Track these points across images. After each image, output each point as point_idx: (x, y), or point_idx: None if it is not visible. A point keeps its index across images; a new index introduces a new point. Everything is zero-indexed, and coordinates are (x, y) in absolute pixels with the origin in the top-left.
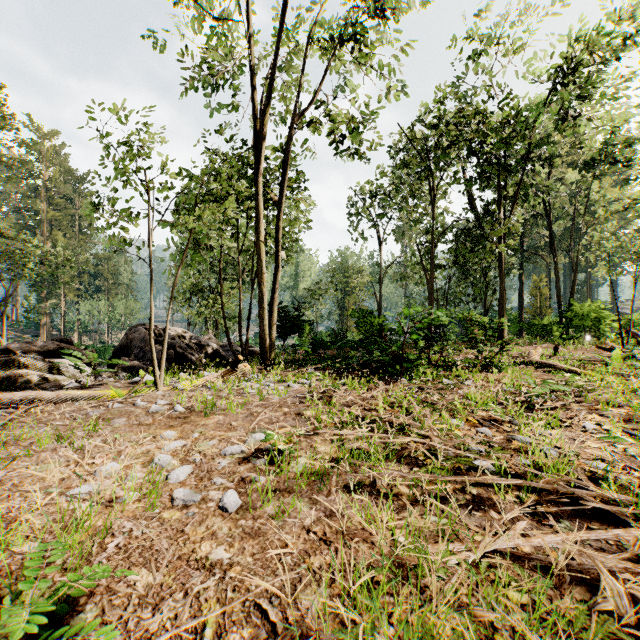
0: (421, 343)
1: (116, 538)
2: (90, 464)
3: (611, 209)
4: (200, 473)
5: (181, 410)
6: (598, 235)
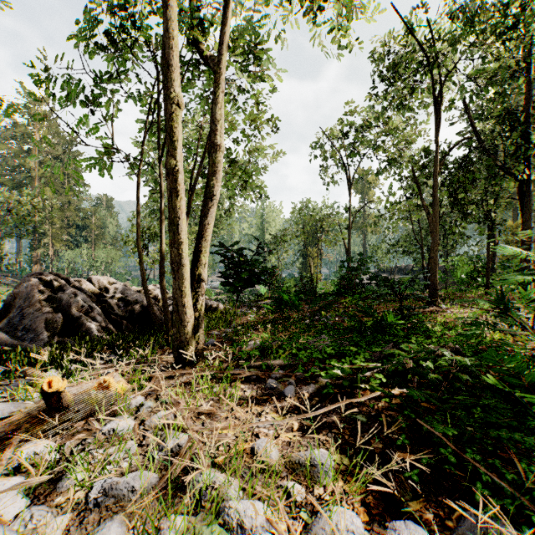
0: None
1: None
2: None
3: None
4: None
5: None
6: None
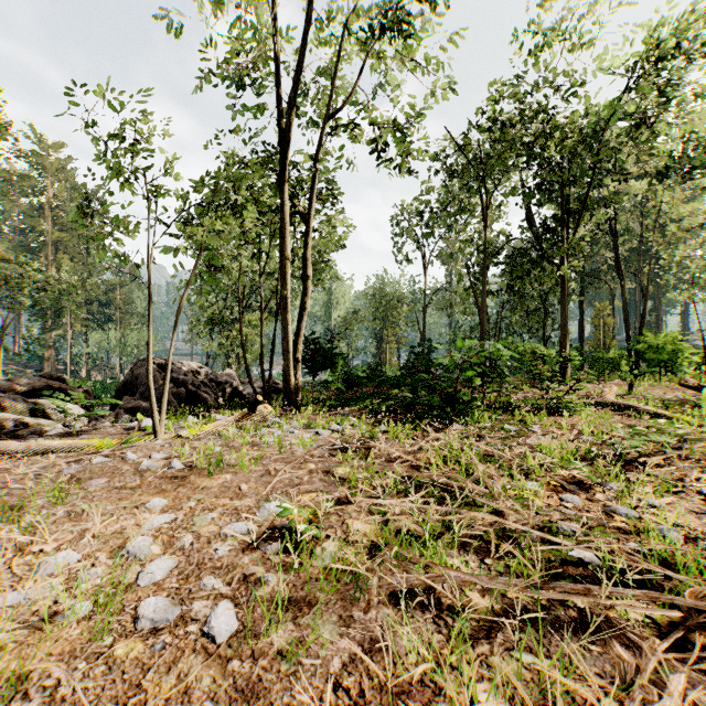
0: (477, 381)
1: (28, 701)
2: (36, 553)
3: (687, 226)
4: (187, 567)
5: (179, 467)
6: (680, 254)
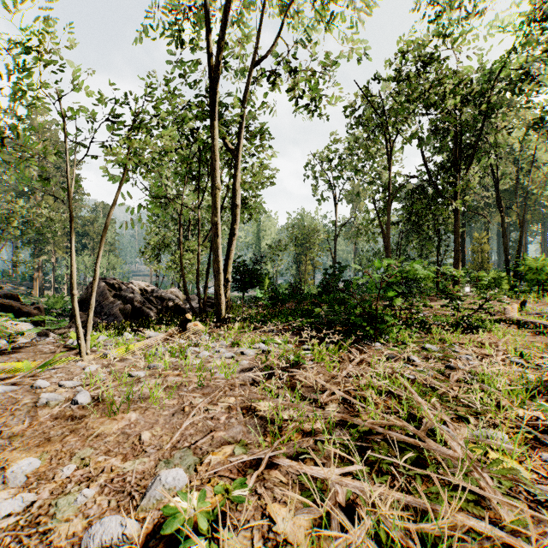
0: (399, 301)
1: None
2: None
3: None
4: None
5: (83, 401)
6: None
